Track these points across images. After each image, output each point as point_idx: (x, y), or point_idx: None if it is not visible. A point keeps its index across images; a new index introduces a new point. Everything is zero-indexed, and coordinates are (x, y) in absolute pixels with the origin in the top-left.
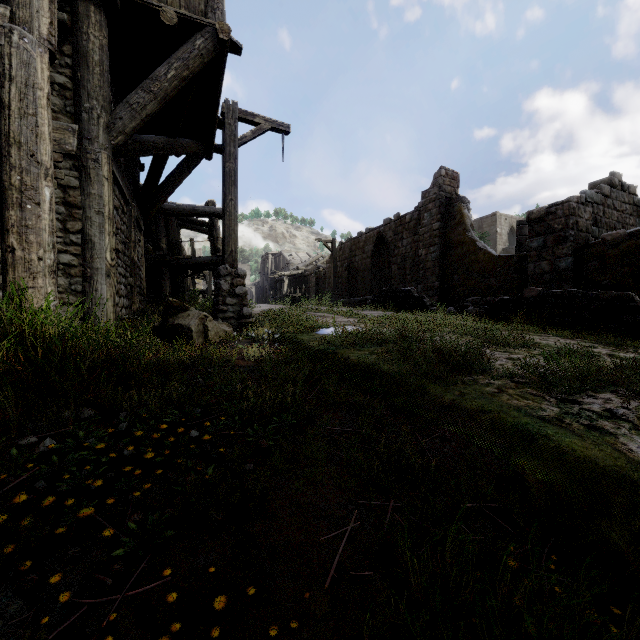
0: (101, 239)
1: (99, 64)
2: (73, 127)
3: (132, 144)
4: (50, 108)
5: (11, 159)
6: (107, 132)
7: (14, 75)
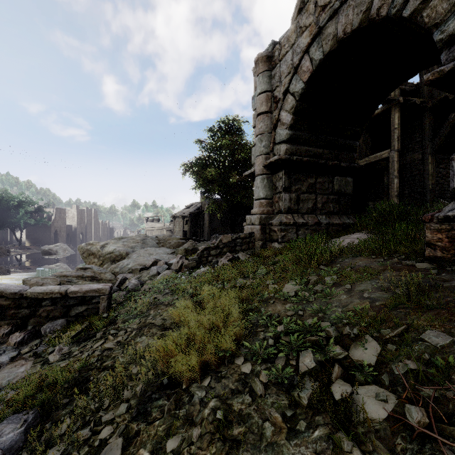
0: (427, 182)
1: (428, 129)
2: (420, 152)
3: (443, 145)
4: (397, 163)
5: (389, 177)
6: (431, 148)
7: (390, 161)
